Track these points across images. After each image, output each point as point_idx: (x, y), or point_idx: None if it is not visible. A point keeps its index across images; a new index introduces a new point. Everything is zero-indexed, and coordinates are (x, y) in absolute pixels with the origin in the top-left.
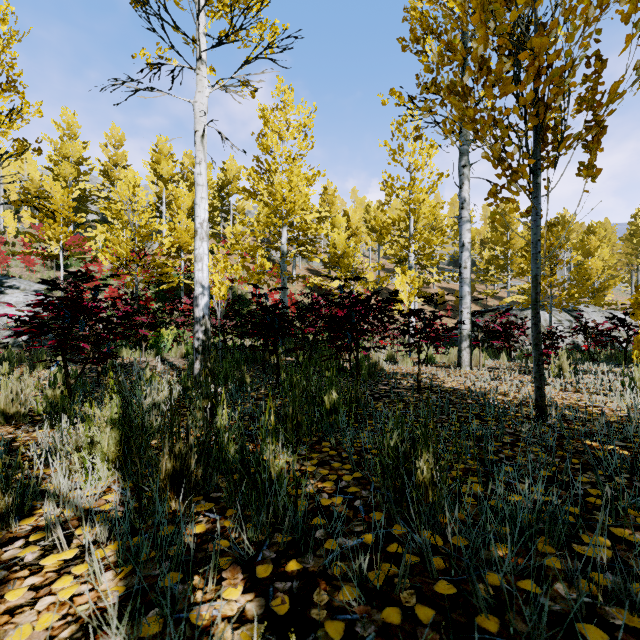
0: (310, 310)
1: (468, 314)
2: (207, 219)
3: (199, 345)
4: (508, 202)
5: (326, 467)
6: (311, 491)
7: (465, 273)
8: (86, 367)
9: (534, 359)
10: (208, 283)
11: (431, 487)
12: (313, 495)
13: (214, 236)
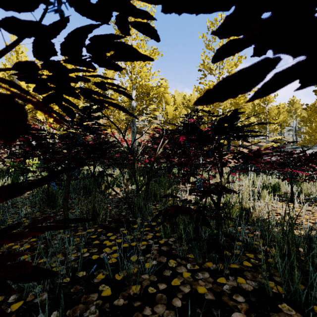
0: None
1: None
2: None
3: None
4: None
5: None
6: None
7: None
8: None
9: None
10: None
11: None
12: None
13: None
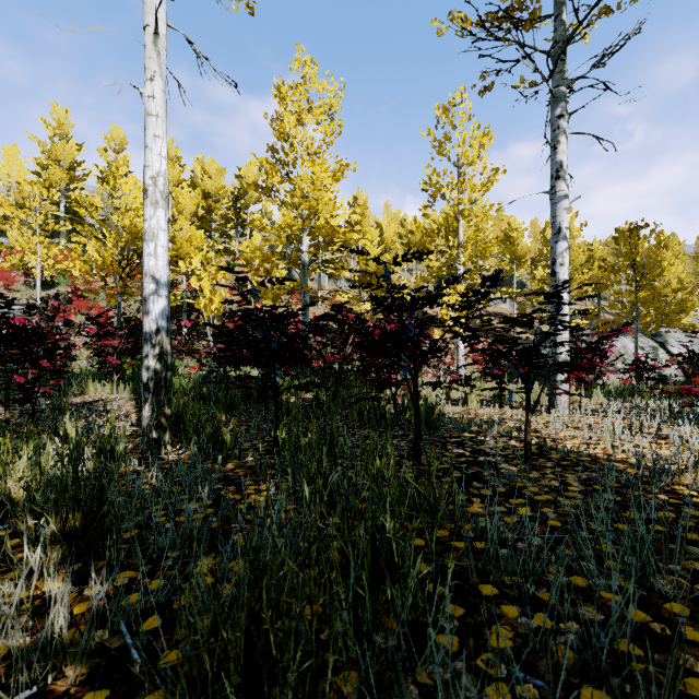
0: (333, 319)
1: (566, 332)
2: (165, 172)
3: (149, 378)
4: None
5: None
6: None
7: (562, 272)
8: (23, 408)
9: None
10: (167, 277)
11: None
12: None
13: (228, 252)
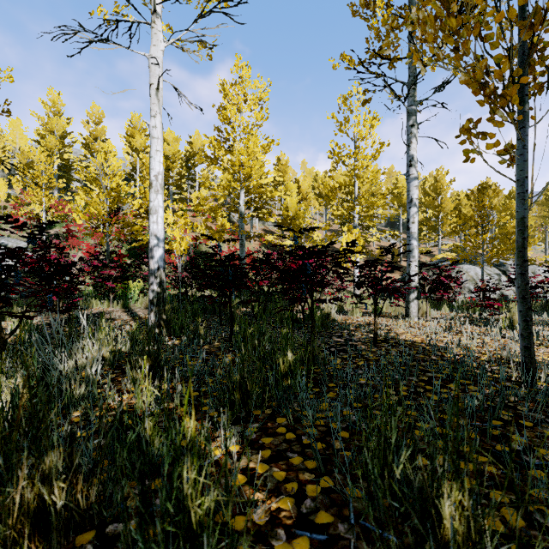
0: (264, 262)
1: (416, 267)
2: (162, 172)
3: (154, 297)
4: (485, 137)
5: (282, 464)
6: (260, 521)
7: (413, 228)
8: (54, 317)
9: (521, 314)
10: (163, 235)
11: (466, 548)
12: (263, 531)
13: (182, 201)
